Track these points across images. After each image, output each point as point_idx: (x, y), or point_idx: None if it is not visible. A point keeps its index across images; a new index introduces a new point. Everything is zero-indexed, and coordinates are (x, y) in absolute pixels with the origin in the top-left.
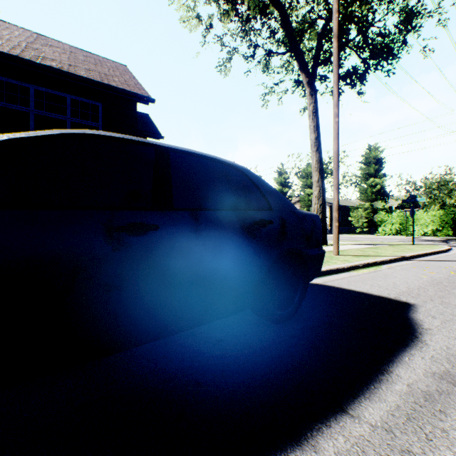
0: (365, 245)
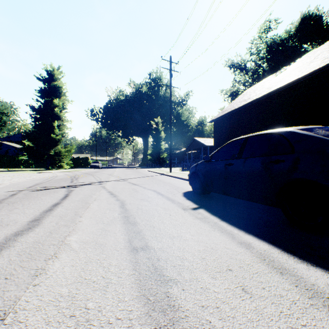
0: None
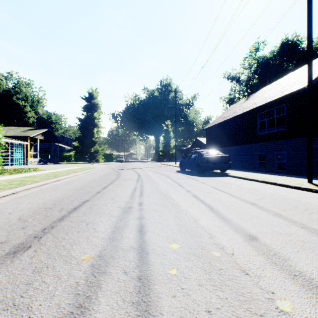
0: None
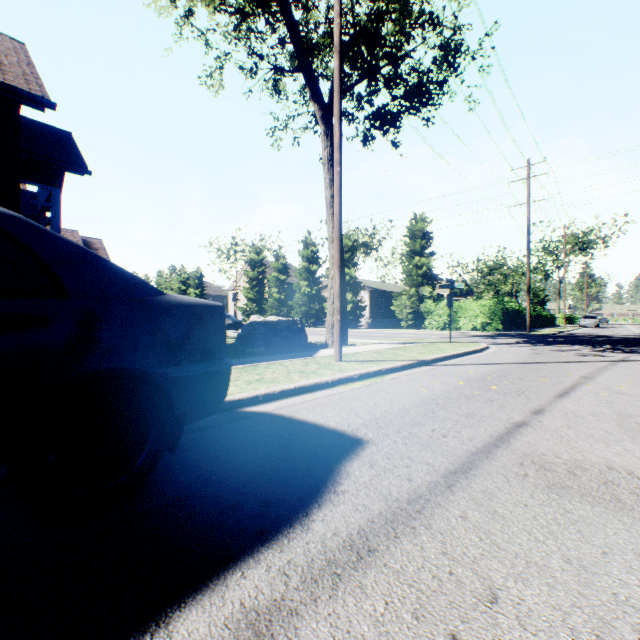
0: (394, 344)
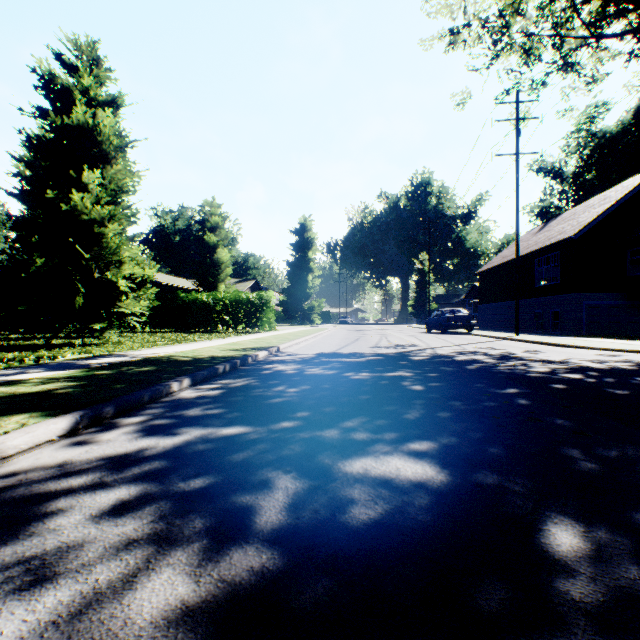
0: None
